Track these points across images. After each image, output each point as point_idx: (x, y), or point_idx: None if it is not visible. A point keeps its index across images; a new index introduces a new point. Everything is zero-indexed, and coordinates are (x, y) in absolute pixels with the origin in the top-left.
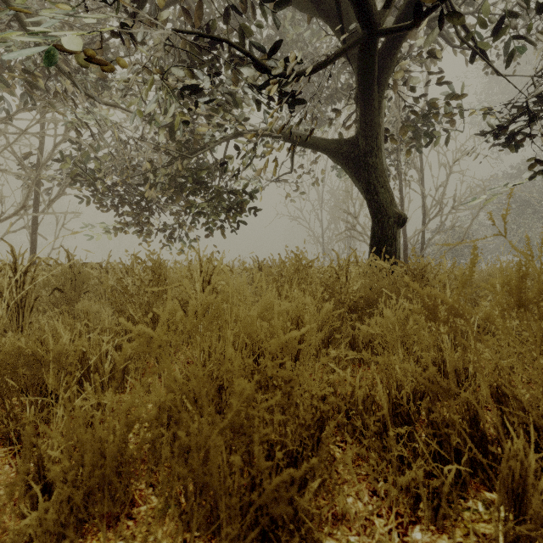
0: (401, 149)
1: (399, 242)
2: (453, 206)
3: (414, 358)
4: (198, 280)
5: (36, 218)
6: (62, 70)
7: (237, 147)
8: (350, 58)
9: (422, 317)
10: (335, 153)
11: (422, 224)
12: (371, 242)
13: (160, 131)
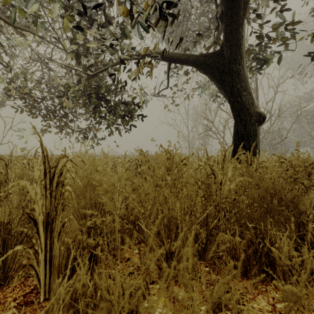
0: None
1: (259, 137)
2: (278, 114)
3: None
4: (38, 184)
5: None
6: None
7: (122, 61)
8: None
9: None
10: (202, 65)
11: None
12: (234, 137)
13: (68, 54)
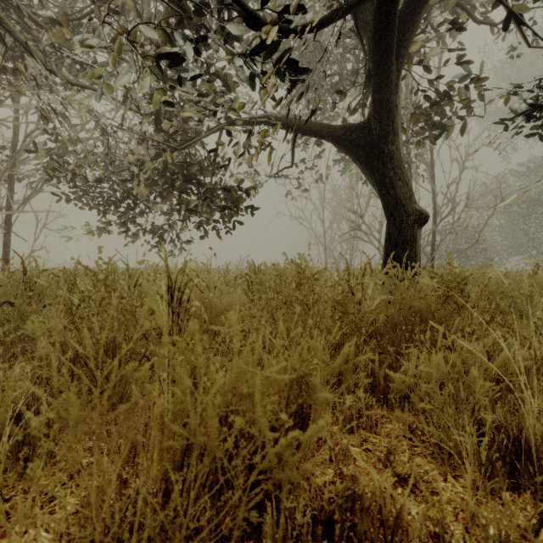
0: (411, 143)
1: (419, 244)
2: (466, 204)
3: (472, 421)
4: (164, 299)
5: (9, 217)
6: (18, 40)
7: (228, 134)
8: (362, 26)
9: (484, 361)
10: (343, 141)
11: (433, 224)
12: (386, 244)
13: (144, 118)
